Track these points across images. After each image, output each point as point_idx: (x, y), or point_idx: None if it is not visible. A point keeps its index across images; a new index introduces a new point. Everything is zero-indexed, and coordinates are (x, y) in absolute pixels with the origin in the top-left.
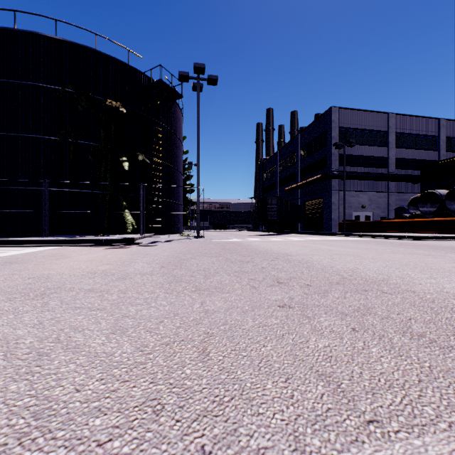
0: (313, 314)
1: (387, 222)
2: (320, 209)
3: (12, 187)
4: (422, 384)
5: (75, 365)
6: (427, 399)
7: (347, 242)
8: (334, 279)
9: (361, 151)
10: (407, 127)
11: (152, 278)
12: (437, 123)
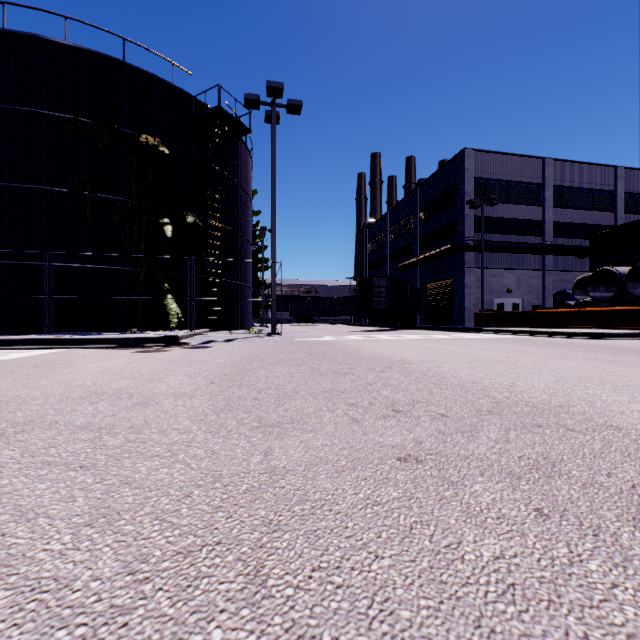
0: (461, 476)
1: (544, 312)
2: (447, 294)
3: None
4: None
5: None
6: None
7: (489, 341)
8: (483, 403)
9: (506, 212)
10: (571, 178)
11: (192, 403)
12: (612, 173)
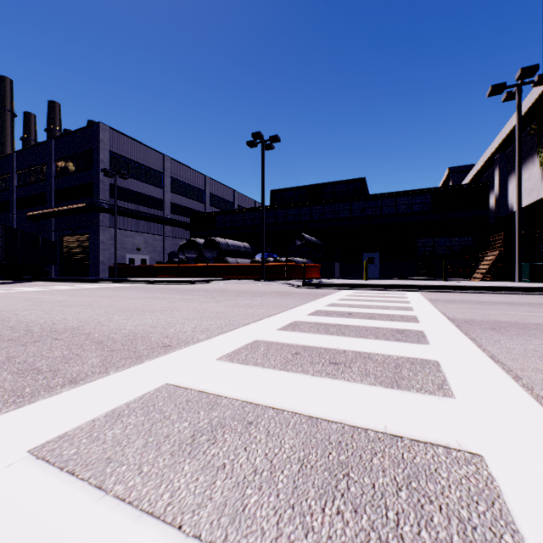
0: None
1: (159, 266)
2: (85, 248)
3: None
4: None
5: None
6: None
7: (103, 289)
8: (13, 335)
9: (137, 187)
10: (181, 175)
11: None
12: (204, 179)
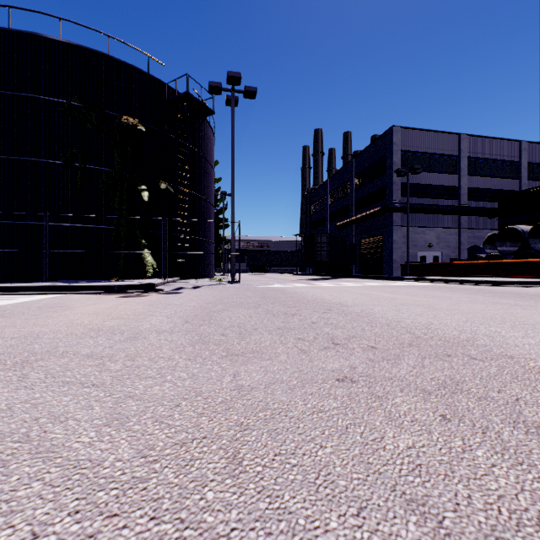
0: (385, 392)
1: (459, 264)
2: (378, 248)
3: (6, 221)
4: None
5: (42, 483)
6: None
7: (412, 288)
8: (405, 338)
9: (428, 179)
10: (482, 151)
11: (172, 337)
12: (517, 146)
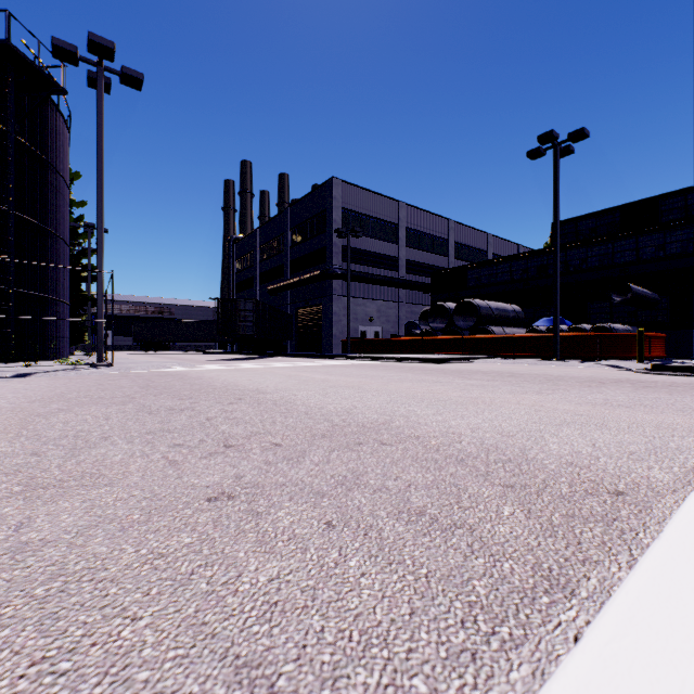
0: (270, 505)
1: (398, 340)
2: (318, 321)
3: None
4: (415, 619)
5: None
6: (420, 656)
7: (350, 367)
8: (320, 428)
9: (369, 246)
10: (419, 223)
11: None
12: (447, 224)
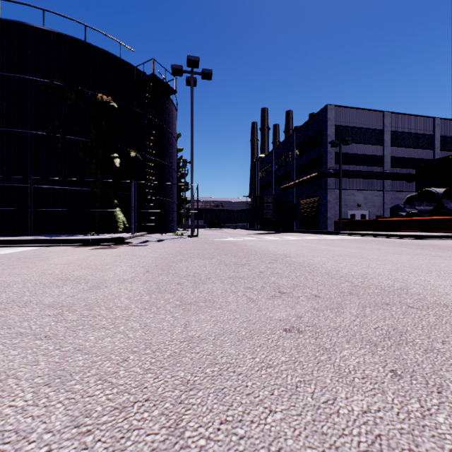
0: (332, 344)
1: (384, 220)
2: (315, 207)
3: None
4: None
5: None
6: None
7: (345, 241)
8: (344, 287)
9: (357, 150)
10: (402, 126)
11: (131, 286)
12: (432, 122)
